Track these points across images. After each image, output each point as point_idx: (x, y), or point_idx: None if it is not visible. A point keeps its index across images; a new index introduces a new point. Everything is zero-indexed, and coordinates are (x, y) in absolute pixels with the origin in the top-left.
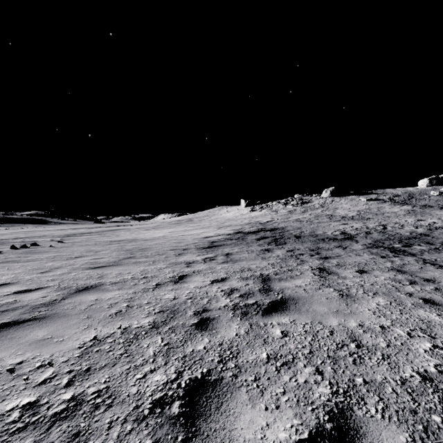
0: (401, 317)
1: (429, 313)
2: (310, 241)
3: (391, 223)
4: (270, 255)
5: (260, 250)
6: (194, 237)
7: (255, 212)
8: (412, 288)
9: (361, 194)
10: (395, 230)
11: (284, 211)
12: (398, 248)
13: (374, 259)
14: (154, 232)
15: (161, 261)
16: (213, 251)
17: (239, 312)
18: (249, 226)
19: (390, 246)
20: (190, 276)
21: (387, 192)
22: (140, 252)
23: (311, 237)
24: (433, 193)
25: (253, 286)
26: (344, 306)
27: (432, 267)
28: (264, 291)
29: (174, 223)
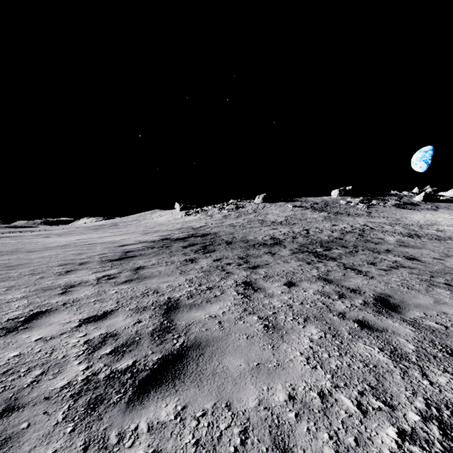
0: (342, 363)
1: (370, 347)
2: (240, 248)
3: (313, 228)
4: (193, 267)
5: (183, 260)
6: (106, 246)
7: (189, 216)
8: (343, 304)
9: (288, 201)
10: (316, 234)
11: (219, 216)
12: (320, 253)
13: (301, 267)
14: (54, 240)
15: (25, 286)
16: (121, 265)
17: (83, 402)
18: (179, 232)
19: (314, 250)
20: (51, 313)
21: (309, 200)
22: (3, 272)
23: (242, 243)
24: (342, 202)
25: (147, 324)
26: (269, 352)
27: (353, 273)
28: (160, 332)
29: (92, 228)
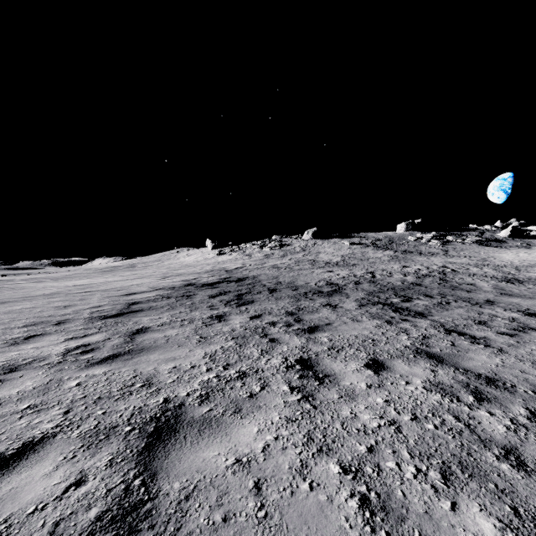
0: None
1: None
2: (288, 297)
3: (378, 270)
4: (219, 330)
5: (207, 317)
6: (108, 295)
7: (223, 255)
8: (495, 420)
9: (344, 237)
10: (385, 278)
11: (259, 255)
12: (399, 305)
13: (381, 329)
14: (44, 286)
15: None
16: (116, 325)
17: None
18: (209, 275)
19: (388, 301)
20: None
21: (369, 236)
22: None
23: (290, 291)
24: (411, 238)
25: (93, 491)
26: None
27: (466, 341)
28: (109, 533)
29: (104, 270)
